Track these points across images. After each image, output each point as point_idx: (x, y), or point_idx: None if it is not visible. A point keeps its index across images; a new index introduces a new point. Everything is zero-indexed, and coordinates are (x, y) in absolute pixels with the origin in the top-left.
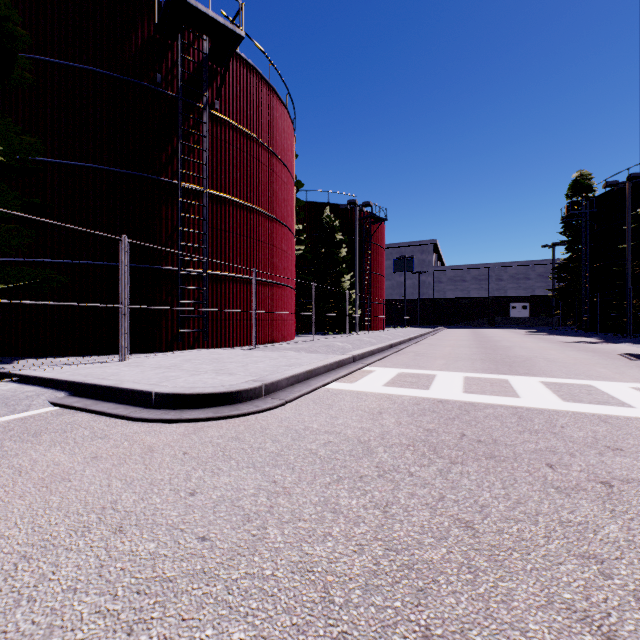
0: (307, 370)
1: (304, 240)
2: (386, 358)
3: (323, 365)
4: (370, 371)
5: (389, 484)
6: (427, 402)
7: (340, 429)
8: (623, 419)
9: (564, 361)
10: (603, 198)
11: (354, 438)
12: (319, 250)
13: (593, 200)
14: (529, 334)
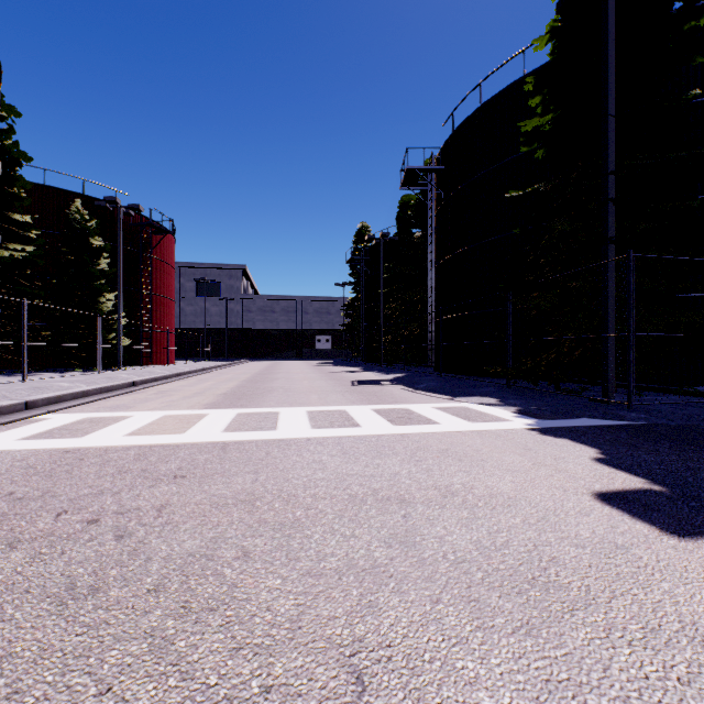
0: None
1: (36, 238)
2: (104, 400)
3: None
4: (39, 420)
5: None
6: (44, 455)
7: None
8: (245, 443)
9: (299, 390)
10: (373, 249)
11: None
12: (64, 256)
13: (368, 249)
14: (318, 365)
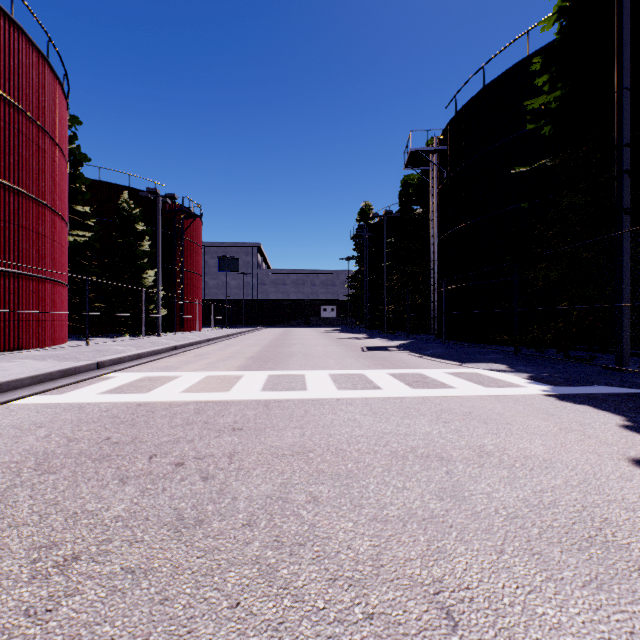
0: None
1: (93, 225)
2: (154, 361)
3: (29, 376)
4: (109, 378)
5: None
6: (123, 407)
7: None
8: (283, 402)
9: (316, 355)
10: (376, 226)
11: None
12: (115, 239)
13: (371, 226)
14: (326, 332)
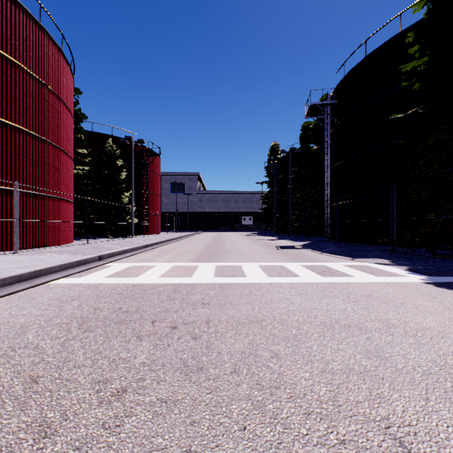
0: (35, 270)
1: (89, 162)
2: (134, 255)
3: (59, 265)
4: (108, 266)
5: (3, 360)
6: (123, 287)
7: (15, 319)
8: (232, 285)
9: (244, 251)
10: (282, 159)
11: (20, 325)
12: (103, 171)
13: (278, 159)
14: (247, 235)
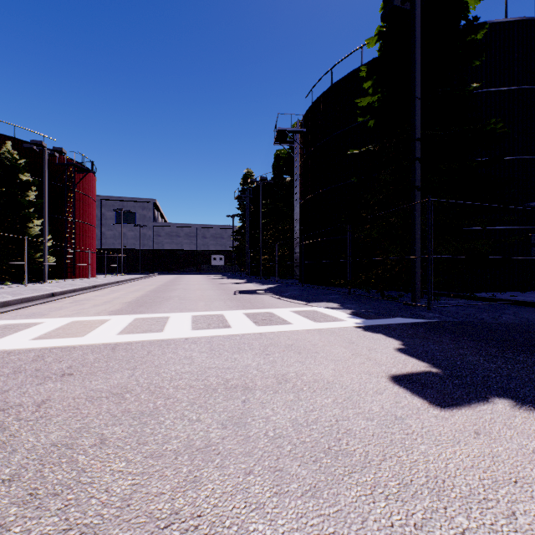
0: None
1: None
2: (23, 309)
3: None
4: None
5: None
6: None
7: None
8: (133, 344)
9: (191, 298)
10: (255, 189)
11: None
12: None
13: (251, 190)
14: (212, 278)
